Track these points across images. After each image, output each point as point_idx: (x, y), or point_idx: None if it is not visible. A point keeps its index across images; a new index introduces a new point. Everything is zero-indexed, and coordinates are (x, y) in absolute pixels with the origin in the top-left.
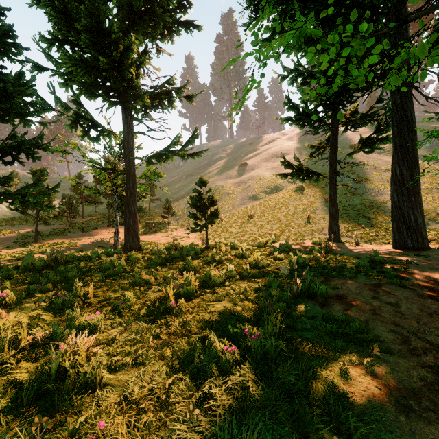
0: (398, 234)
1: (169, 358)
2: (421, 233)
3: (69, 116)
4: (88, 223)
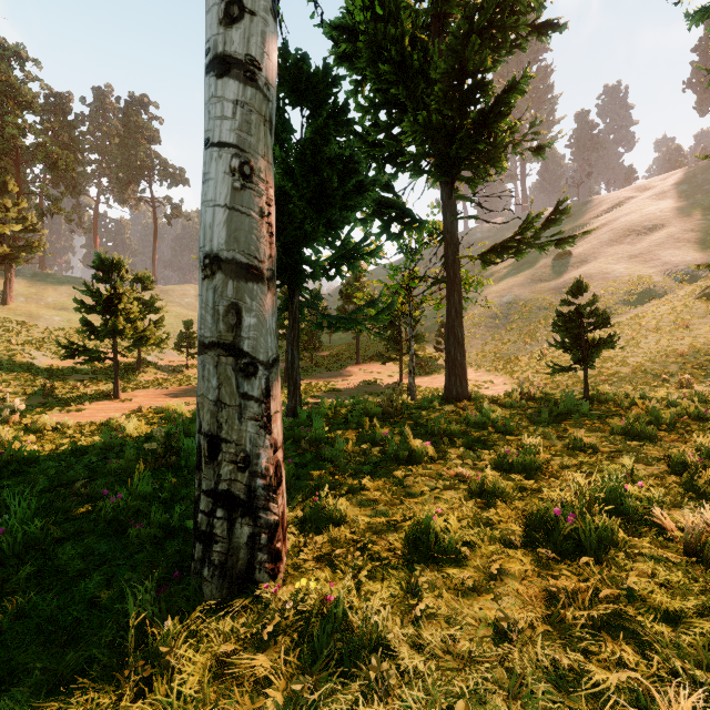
0: None
1: None
2: None
3: (371, 207)
4: (330, 359)
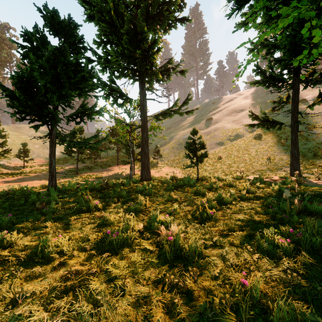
0: None
1: (236, 245)
2: None
3: (106, 91)
4: (105, 162)
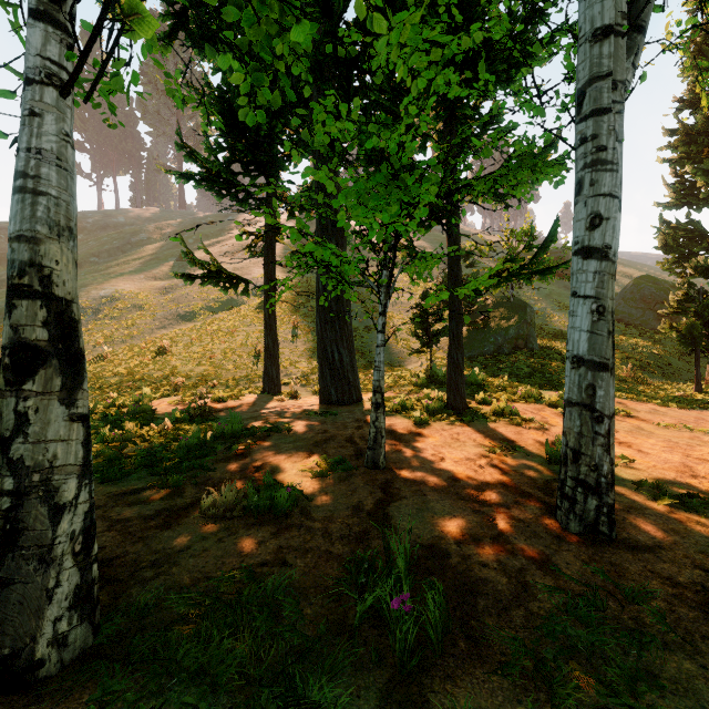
0: (322, 380)
1: None
2: (348, 379)
3: None
4: None
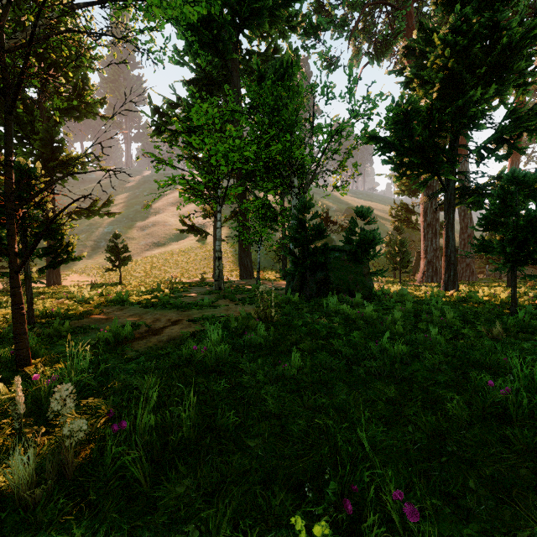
0: (241, 271)
1: None
2: (250, 270)
3: None
4: None
